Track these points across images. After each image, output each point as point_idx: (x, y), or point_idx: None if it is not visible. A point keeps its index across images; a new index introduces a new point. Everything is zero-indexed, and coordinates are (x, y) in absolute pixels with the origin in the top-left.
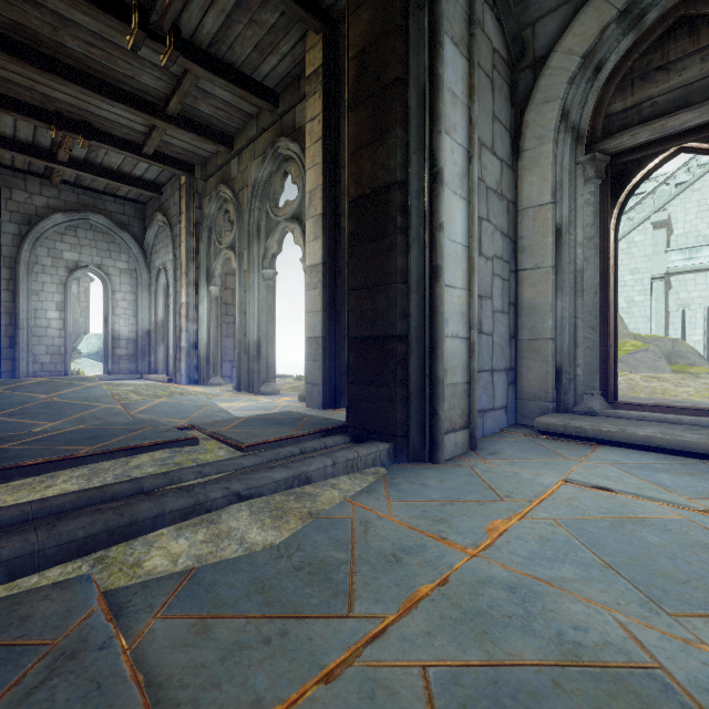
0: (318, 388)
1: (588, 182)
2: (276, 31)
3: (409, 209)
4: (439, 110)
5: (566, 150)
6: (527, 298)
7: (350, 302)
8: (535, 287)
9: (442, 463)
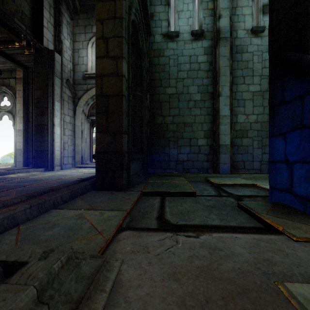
0: (21, 162)
1: (87, 123)
2: (5, 62)
3: (48, 129)
4: (54, 114)
5: (83, 117)
6: (77, 143)
7: (35, 143)
8: (78, 141)
9: (55, 171)
